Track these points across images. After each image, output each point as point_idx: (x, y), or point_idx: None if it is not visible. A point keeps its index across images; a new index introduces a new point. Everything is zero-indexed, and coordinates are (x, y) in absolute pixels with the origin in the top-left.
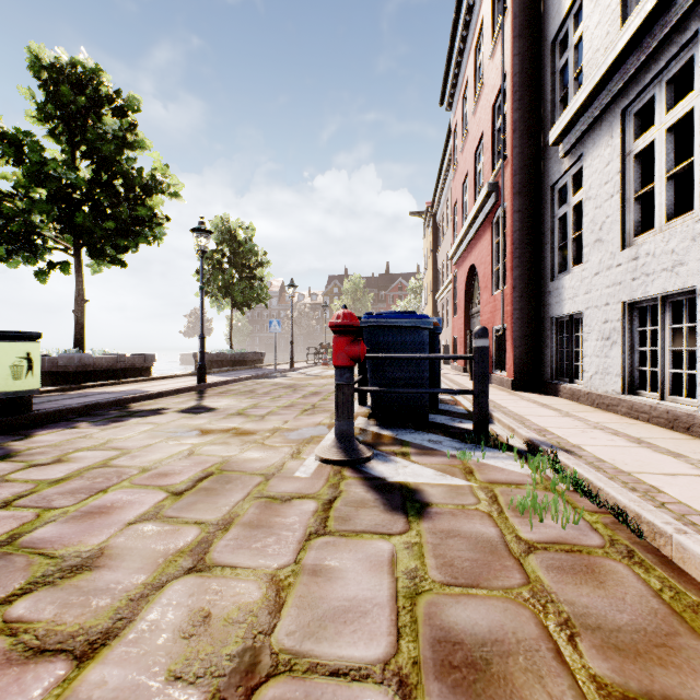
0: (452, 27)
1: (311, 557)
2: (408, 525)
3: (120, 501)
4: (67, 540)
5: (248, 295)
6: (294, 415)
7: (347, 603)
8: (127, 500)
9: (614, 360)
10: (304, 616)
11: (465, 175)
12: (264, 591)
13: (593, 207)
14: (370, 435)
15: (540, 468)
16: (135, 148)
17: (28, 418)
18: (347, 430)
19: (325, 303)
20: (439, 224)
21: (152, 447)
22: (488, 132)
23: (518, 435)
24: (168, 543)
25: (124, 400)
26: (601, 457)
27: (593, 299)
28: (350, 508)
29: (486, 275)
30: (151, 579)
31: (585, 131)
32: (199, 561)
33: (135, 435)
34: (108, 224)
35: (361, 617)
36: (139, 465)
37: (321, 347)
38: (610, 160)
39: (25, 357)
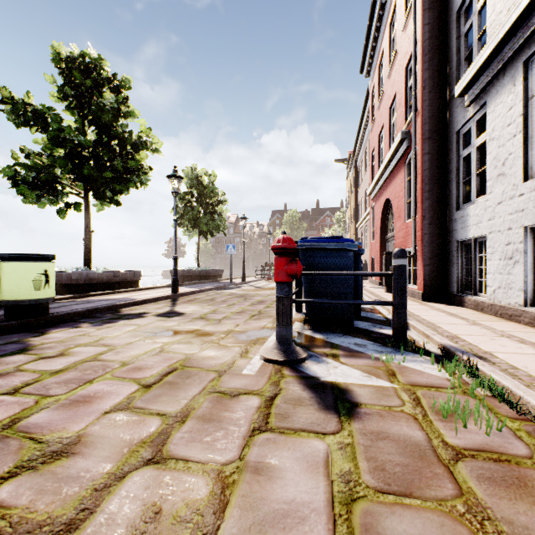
0: (370, 9)
1: (253, 453)
2: (340, 425)
3: (101, 391)
4: (54, 426)
5: (211, 226)
6: (244, 319)
7: (286, 506)
8: (107, 391)
9: (516, 277)
10: (246, 518)
11: (381, 127)
12: (210, 487)
13: (496, 146)
14: (305, 338)
15: (456, 372)
16: (127, 116)
17: (46, 319)
18: (286, 335)
19: (269, 231)
20: (359, 168)
21: (132, 345)
22: (401, 91)
23: (433, 341)
24: (134, 432)
25: (116, 306)
26: (513, 364)
27: (496, 224)
28: (289, 405)
29: (399, 206)
30: (115, 468)
31: (489, 82)
32: (157, 453)
33: (121, 334)
34: (107, 174)
35: (299, 524)
36: (120, 360)
37: (266, 265)
38: (513, 104)
39: (43, 273)
